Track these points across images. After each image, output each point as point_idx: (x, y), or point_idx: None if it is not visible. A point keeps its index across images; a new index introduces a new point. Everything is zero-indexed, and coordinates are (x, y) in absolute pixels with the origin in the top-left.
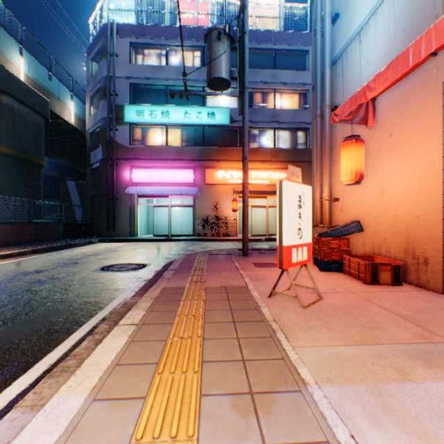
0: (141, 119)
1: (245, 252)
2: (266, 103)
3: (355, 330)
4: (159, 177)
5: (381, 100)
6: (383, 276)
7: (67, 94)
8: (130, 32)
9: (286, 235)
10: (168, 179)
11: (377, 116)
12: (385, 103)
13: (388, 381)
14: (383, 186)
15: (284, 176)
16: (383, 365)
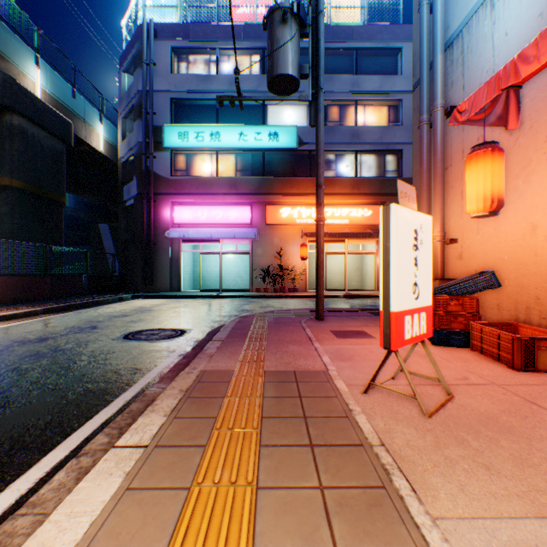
0: (184, 143)
1: (319, 315)
2: (345, 119)
3: (541, 475)
4: (208, 216)
5: (532, 87)
6: (544, 358)
7: (95, 115)
8: (171, 34)
9: (395, 294)
10: (219, 219)
11: (524, 113)
12: (538, 91)
13: None
14: (536, 218)
15: (369, 214)
16: None
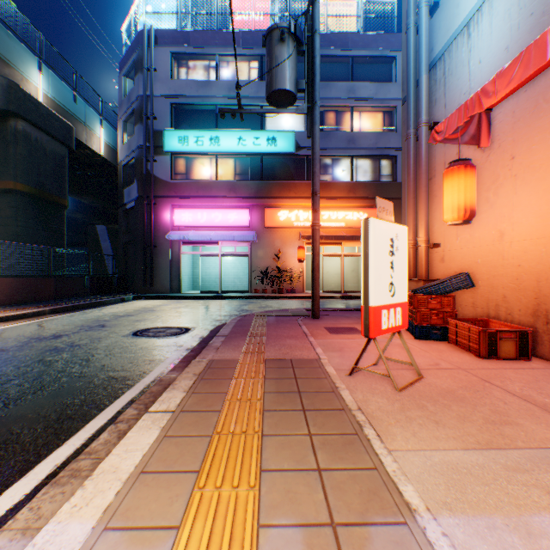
0: (184, 147)
1: (315, 314)
2: (341, 125)
3: (475, 426)
4: (207, 219)
5: (500, 111)
6: (505, 347)
7: (95, 118)
8: (172, 40)
9: (373, 292)
10: (218, 221)
11: (494, 133)
12: (505, 115)
13: (537, 511)
14: (503, 226)
15: (364, 217)
16: (525, 484)
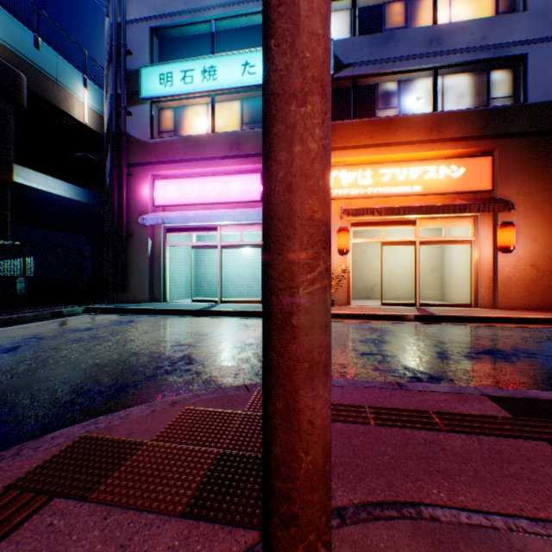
0: (167, 89)
1: None
2: (415, 21)
3: None
4: (200, 192)
5: None
6: None
7: (75, 76)
8: None
9: None
10: (215, 195)
11: None
12: None
13: None
14: None
15: (459, 173)
16: None
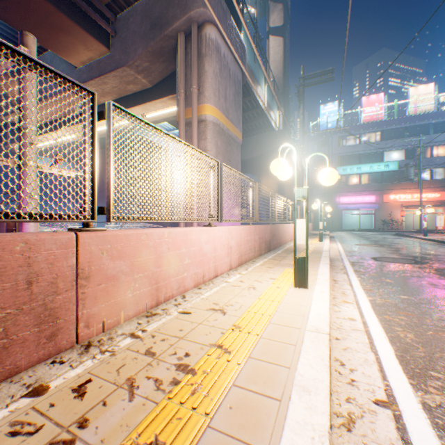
0: (344, 173)
1: (419, 232)
2: (423, 153)
3: None
4: (354, 200)
5: None
6: None
7: None
8: (338, 132)
9: (436, 224)
10: (359, 201)
11: None
12: None
13: None
14: None
15: (437, 195)
16: None
